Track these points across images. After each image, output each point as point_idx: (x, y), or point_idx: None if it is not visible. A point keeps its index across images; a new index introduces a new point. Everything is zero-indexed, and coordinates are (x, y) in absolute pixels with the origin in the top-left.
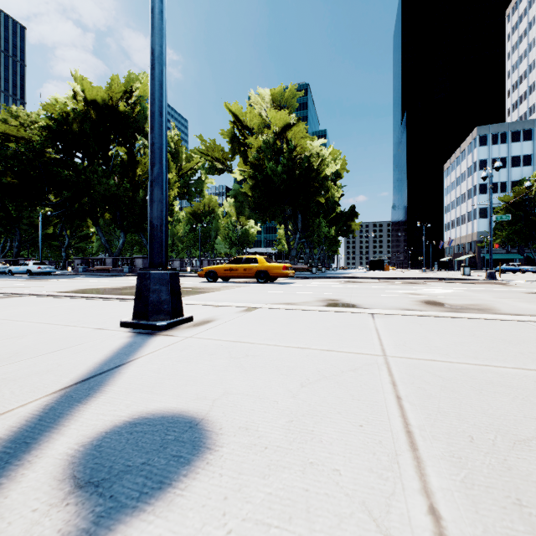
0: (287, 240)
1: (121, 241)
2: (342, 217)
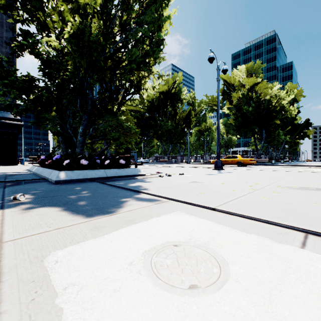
0: (255, 145)
1: (170, 148)
2: (299, 127)
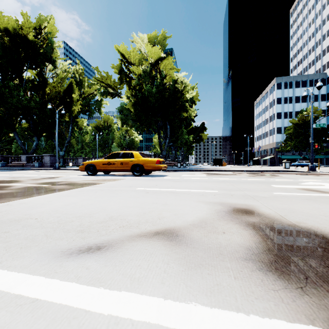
0: (160, 143)
1: (34, 143)
2: (196, 130)
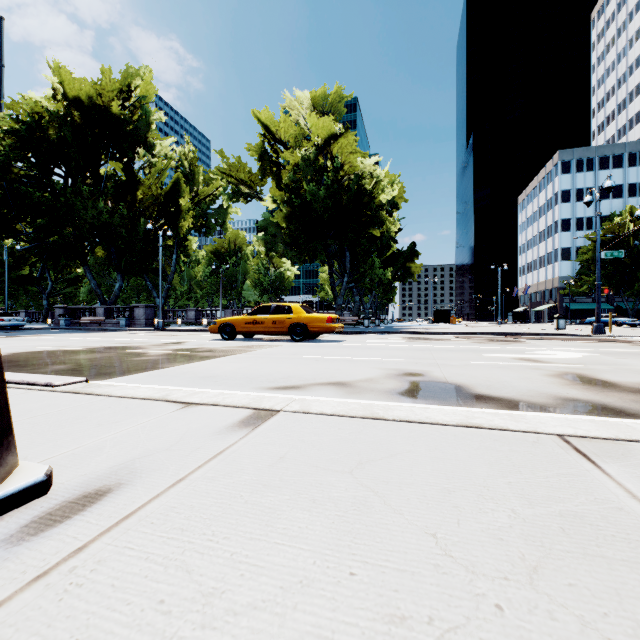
0: (332, 285)
1: (117, 285)
2: (400, 257)
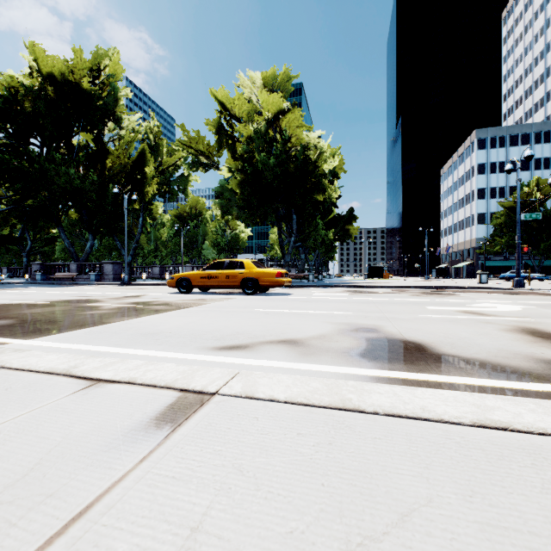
0: (281, 244)
1: (88, 244)
2: (340, 220)
